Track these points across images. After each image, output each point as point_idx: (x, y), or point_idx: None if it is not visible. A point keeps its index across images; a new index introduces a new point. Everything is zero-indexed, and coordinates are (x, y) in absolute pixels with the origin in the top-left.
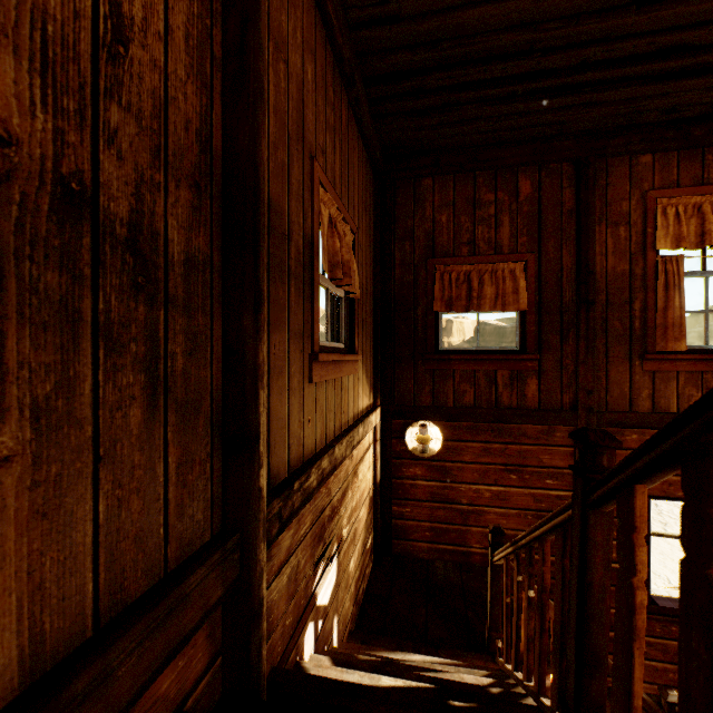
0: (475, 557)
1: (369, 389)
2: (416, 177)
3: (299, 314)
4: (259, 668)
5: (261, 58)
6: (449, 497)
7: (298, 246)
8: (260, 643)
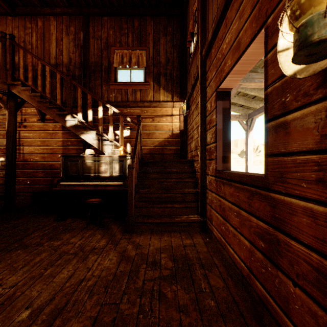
0: (193, 156)
1: (172, 95)
2: (188, 2)
3: (106, 77)
4: (85, 118)
5: (86, 48)
6: (191, 131)
7: (105, 66)
8: (85, 116)
